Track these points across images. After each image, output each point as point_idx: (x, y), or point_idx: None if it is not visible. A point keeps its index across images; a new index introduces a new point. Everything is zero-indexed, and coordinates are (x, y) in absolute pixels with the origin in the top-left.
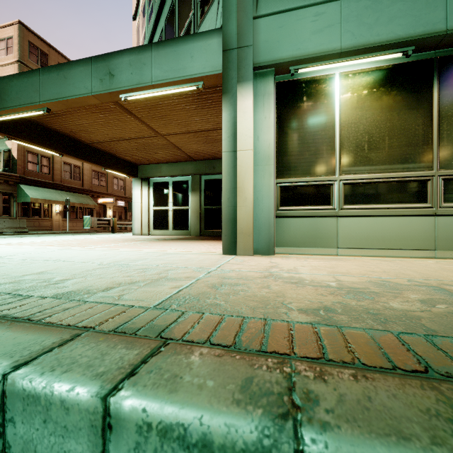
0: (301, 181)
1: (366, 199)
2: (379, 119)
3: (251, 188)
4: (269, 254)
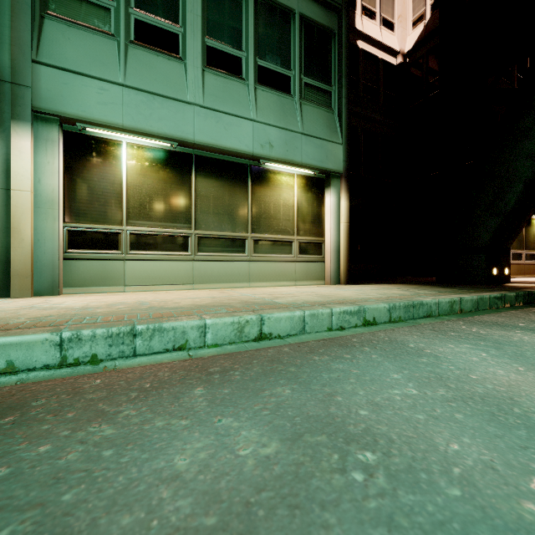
0: (91, 227)
1: (148, 247)
2: (157, 187)
3: (30, 230)
4: (53, 295)
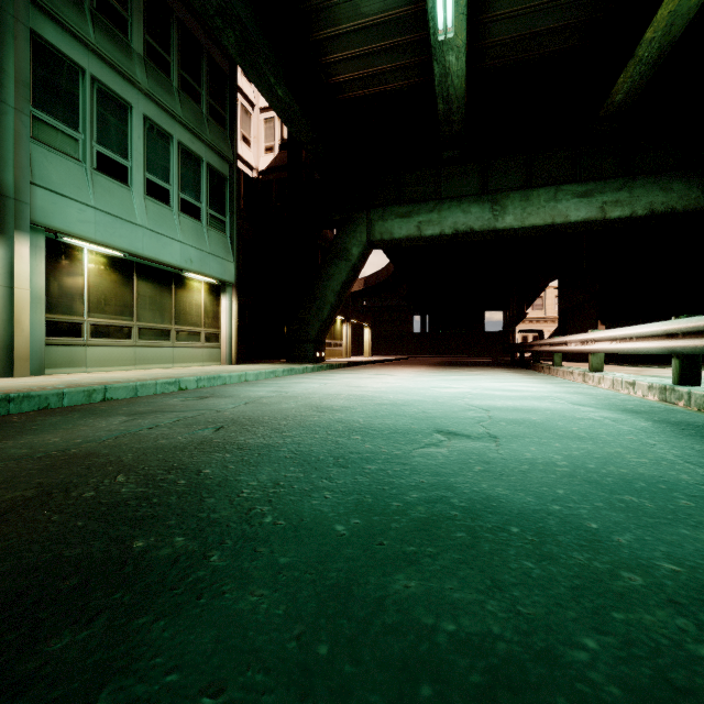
0: (61, 319)
1: (103, 335)
2: (110, 287)
3: (29, 321)
4: (41, 375)
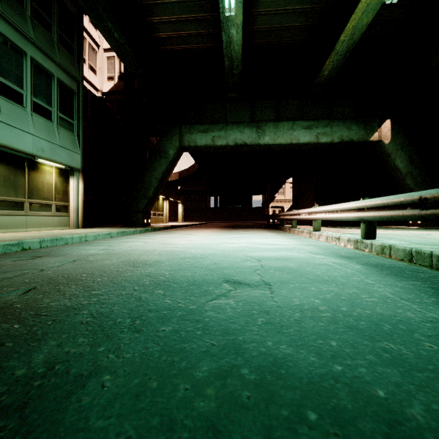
0: None
1: None
2: None
3: None
4: None
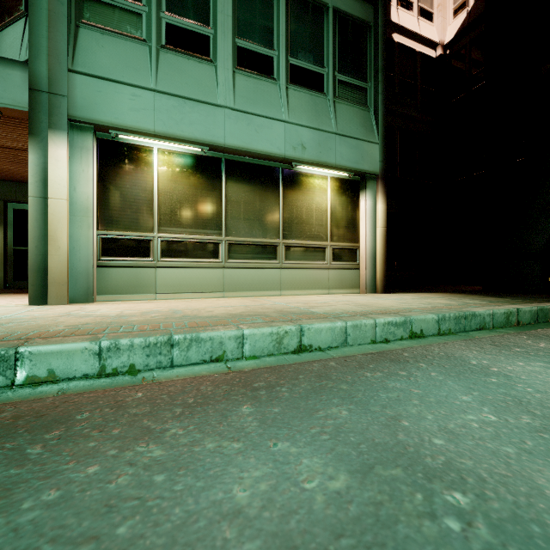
0: (124, 235)
1: (178, 254)
2: (188, 193)
3: (66, 238)
4: (88, 302)
